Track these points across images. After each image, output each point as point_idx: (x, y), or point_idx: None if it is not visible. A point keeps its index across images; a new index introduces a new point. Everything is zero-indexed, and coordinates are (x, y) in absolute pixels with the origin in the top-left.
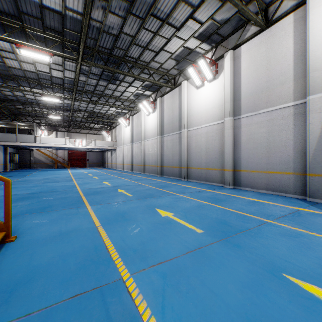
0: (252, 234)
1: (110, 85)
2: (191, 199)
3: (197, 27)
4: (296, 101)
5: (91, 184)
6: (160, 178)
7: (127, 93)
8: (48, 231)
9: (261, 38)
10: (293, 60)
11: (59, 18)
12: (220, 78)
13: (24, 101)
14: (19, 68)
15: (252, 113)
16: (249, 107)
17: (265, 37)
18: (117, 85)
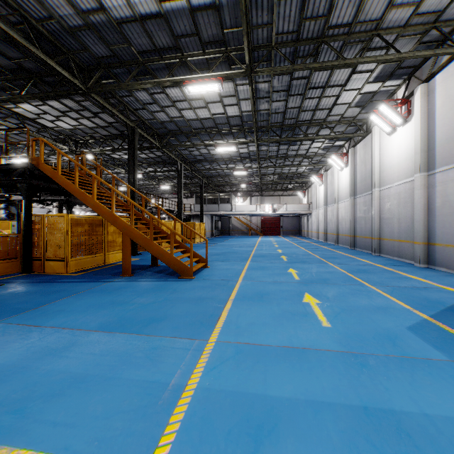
0: (331, 285)
1: (291, 147)
2: (334, 268)
3: (368, 75)
4: None
5: (265, 250)
6: (346, 251)
7: (313, 149)
8: (222, 267)
9: None
10: None
11: (238, 118)
12: (412, 120)
13: (223, 175)
14: (218, 154)
15: (446, 166)
16: (443, 159)
17: None
18: (299, 145)
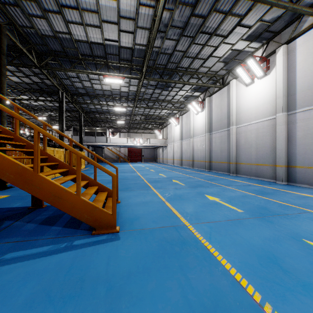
0: (288, 217)
1: (163, 92)
2: (237, 191)
3: (246, 31)
4: None
5: (150, 175)
6: (208, 173)
7: (177, 96)
8: (135, 200)
9: None
10: None
11: (130, 51)
12: (271, 74)
13: (101, 111)
14: (101, 89)
15: (309, 107)
16: (305, 101)
17: None
18: (169, 91)
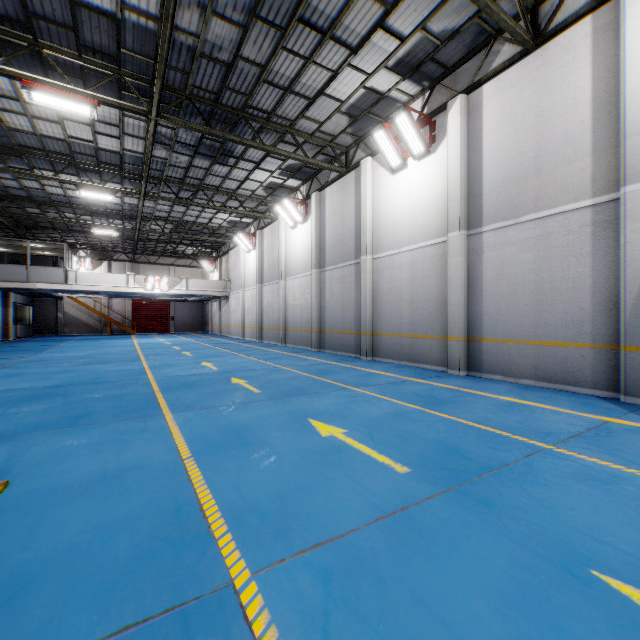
0: (515, 475)
1: (216, 167)
2: (383, 400)
3: (394, 48)
4: (597, 197)
5: (177, 367)
6: (317, 356)
7: (251, 184)
8: (78, 470)
9: (525, 69)
10: (591, 113)
11: (110, 27)
12: (439, 151)
13: (44, 199)
14: (32, 132)
15: (505, 222)
16: (499, 211)
17: (532, 67)
18: (231, 167)
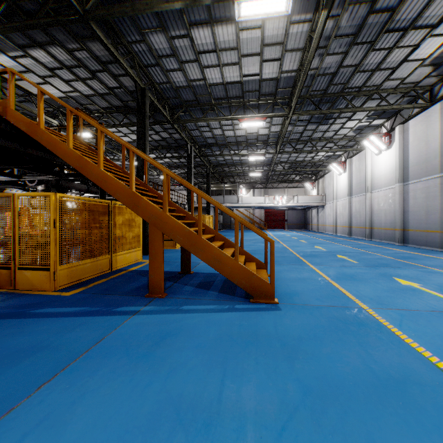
0: None
1: (320, 127)
2: None
3: None
4: None
5: (301, 247)
6: (400, 248)
7: (343, 130)
8: (288, 276)
9: None
10: None
11: (273, 83)
12: None
13: (231, 163)
14: (233, 136)
15: None
16: None
17: None
18: (330, 125)
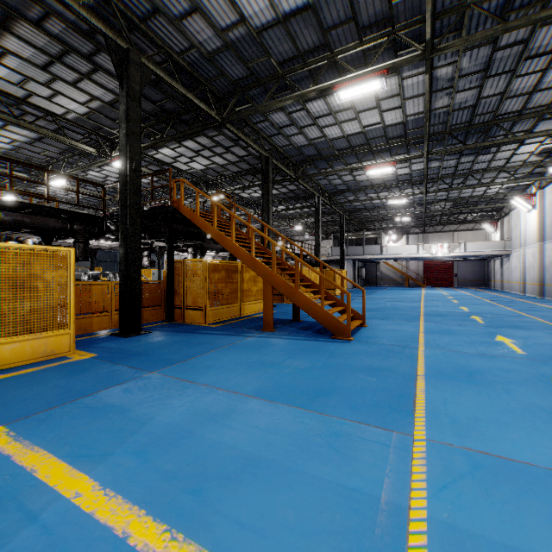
0: None
1: (480, 157)
2: None
3: None
4: None
5: (440, 307)
6: None
7: (519, 156)
8: (385, 327)
9: None
10: None
11: (400, 126)
12: None
13: (371, 207)
14: (366, 180)
15: None
16: None
17: None
18: (493, 153)
